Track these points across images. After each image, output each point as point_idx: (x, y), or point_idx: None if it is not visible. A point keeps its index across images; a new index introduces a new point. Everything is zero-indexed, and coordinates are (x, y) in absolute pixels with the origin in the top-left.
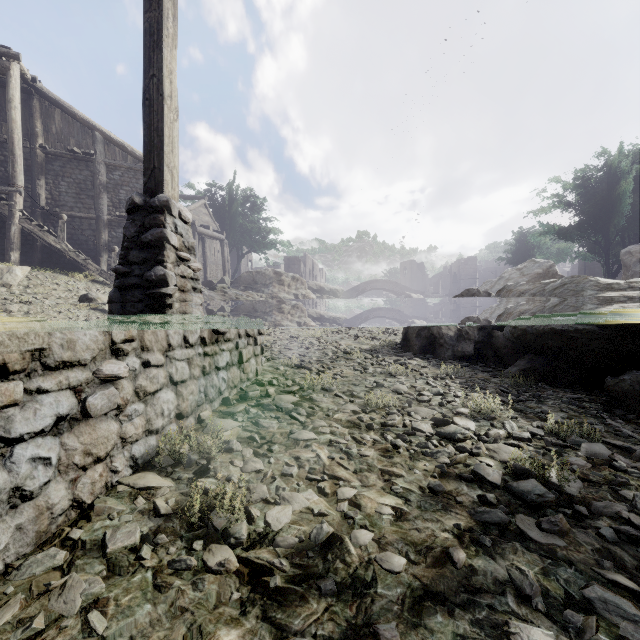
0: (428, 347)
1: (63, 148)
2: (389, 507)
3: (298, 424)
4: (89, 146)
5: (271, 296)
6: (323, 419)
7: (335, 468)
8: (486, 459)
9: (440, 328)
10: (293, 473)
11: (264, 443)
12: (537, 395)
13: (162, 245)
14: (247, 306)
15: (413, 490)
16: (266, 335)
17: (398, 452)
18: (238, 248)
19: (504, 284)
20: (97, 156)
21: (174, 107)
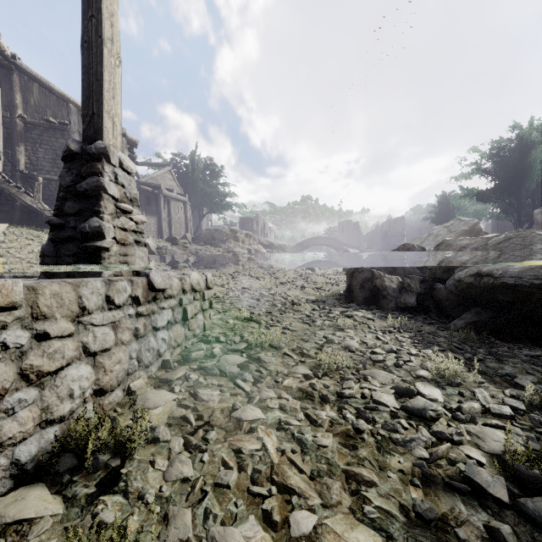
0: (371, 298)
1: (40, 118)
2: None
3: (243, 395)
4: (64, 117)
5: (227, 250)
6: (271, 387)
7: (286, 469)
8: (472, 450)
9: (383, 280)
10: (230, 483)
11: (200, 426)
12: (494, 352)
13: (99, 195)
14: (205, 259)
15: (393, 513)
16: (220, 286)
17: (362, 439)
18: (199, 209)
19: (433, 240)
20: (71, 126)
21: (116, 52)
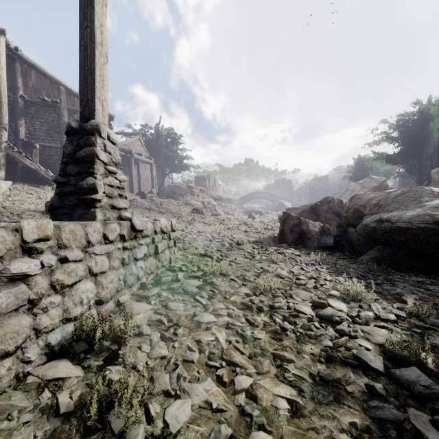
0: (299, 240)
1: (37, 98)
2: (284, 399)
3: (201, 306)
4: (56, 96)
5: (185, 203)
6: (221, 301)
7: (232, 352)
8: (363, 342)
9: (308, 226)
10: (194, 359)
11: (171, 326)
12: (389, 279)
13: (93, 160)
14: (168, 210)
15: (304, 377)
16: (180, 230)
17: (286, 334)
18: (162, 169)
19: (350, 194)
20: (61, 103)
21: (104, 53)
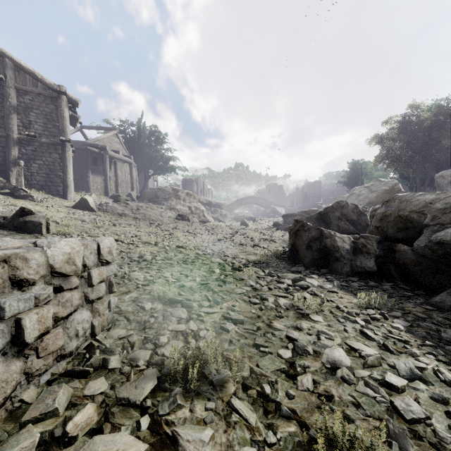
0: (320, 260)
1: None
2: None
3: None
4: None
5: (169, 208)
6: None
7: None
8: None
9: (334, 240)
10: None
11: None
12: None
13: None
14: (146, 216)
15: None
16: (153, 245)
17: None
18: (145, 171)
19: (356, 199)
20: (7, 80)
21: None
